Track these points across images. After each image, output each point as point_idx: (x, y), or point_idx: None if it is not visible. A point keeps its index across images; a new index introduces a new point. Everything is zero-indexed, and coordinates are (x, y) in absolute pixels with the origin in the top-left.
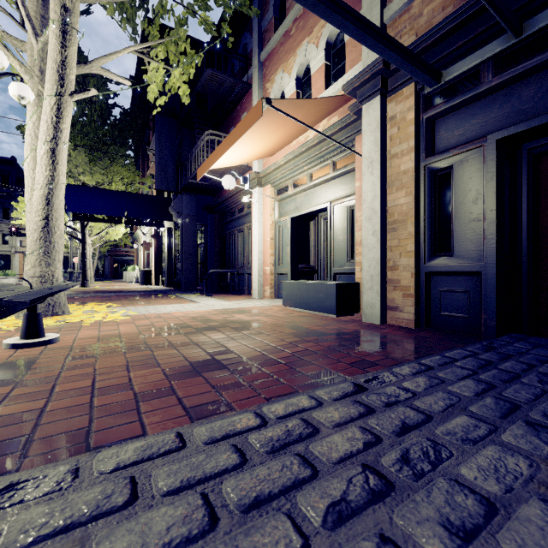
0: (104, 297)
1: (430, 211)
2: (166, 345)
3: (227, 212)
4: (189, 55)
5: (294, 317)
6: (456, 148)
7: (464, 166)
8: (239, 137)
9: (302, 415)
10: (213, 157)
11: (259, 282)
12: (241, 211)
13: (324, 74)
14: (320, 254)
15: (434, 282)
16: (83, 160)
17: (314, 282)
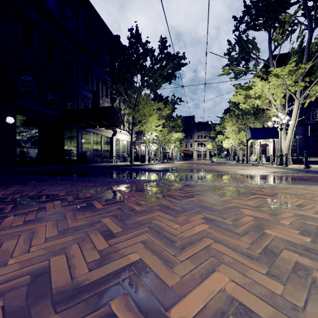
0: None
1: None
2: None
3: None
4: None
5: None
6: None
7: None
8: None
9: None
10: None
11: None
12: None
13: None
14: None
15: None
16: (252, 119)
17: None
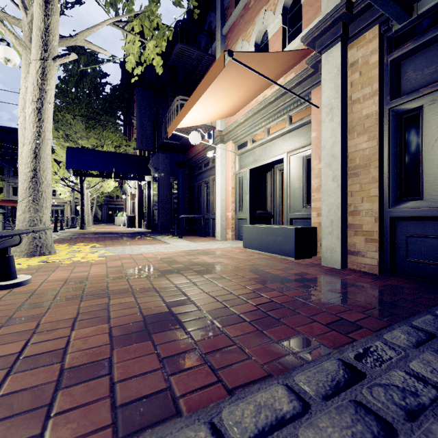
0: (94, 238)
1: (395, 154)
2: (127, 290)
3: (195, 167)
4: (161, 29)
5: (254, 259)
6: (428, 86)
7: (437, 105)
8: (203, 92)
9: (283, 436)
10: (181, 115)
11: (222, 225)
12: (206, 166)
13: (281, 37)
14: (276, 201)
15: (400, 227)
16: (81, 127)
17: (273, 227)
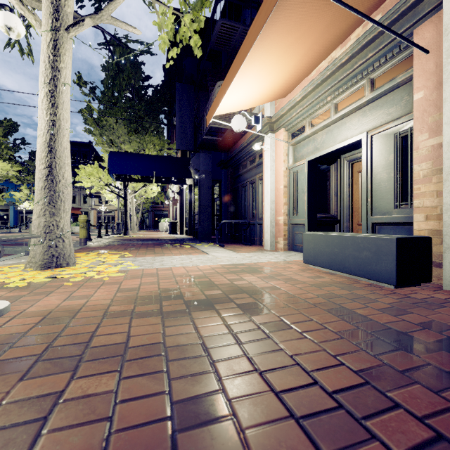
0: (131, 245)
1: None
2: (121, 346)
3: (239, 166)
4: None
5: (326, 283)
6: None
7: None
8: (249, 48)
9: None
10: (221, 92)
11: (272, 233)
12: (252, 163)
13: None
14: (343, 202)
15: None
16: (123, 131)
17: (353, 236)
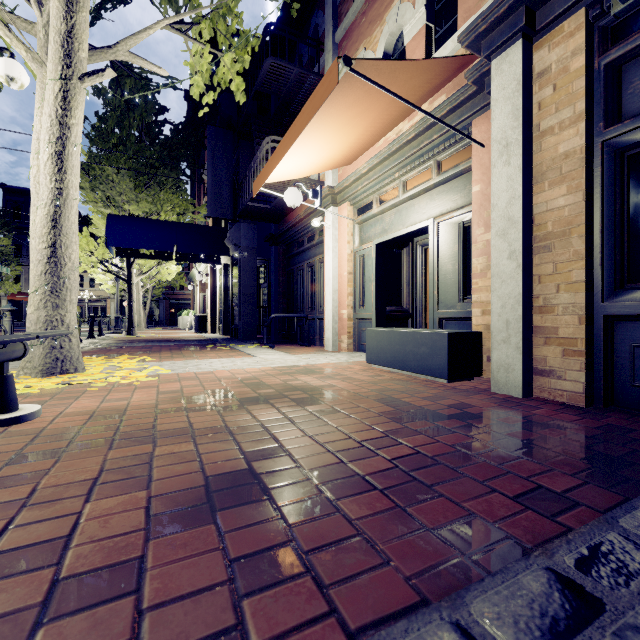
0: (145, 348)
1: (612, 215)
2: (185, 430)
3: (294, 243)
4: (243, 35)
5: (384, 381)
6: None
7: None
8: (305, 125)
9: None
10: (272, 161)
11: (334, 329)
12: (310, 240)
13: (425, 40)
14: (416, 293)
15: (621, 331)
16: (127, 186)
17: (413, 331)
